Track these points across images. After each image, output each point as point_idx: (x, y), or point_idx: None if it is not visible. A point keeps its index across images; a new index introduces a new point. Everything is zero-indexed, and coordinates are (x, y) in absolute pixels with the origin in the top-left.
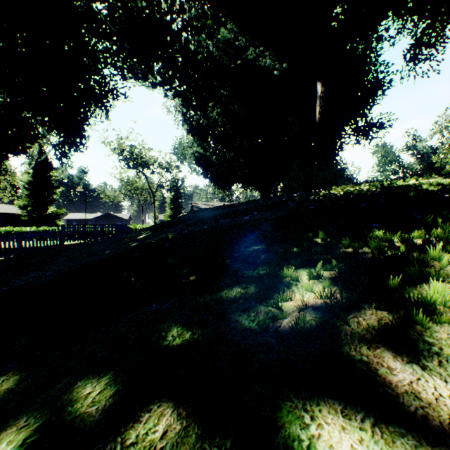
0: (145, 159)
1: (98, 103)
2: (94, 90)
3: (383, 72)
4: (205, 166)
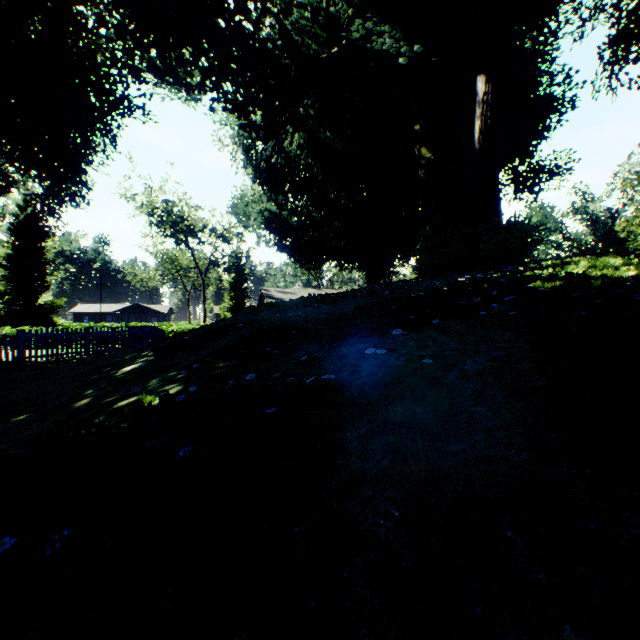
0: (190, 222)
1: (94, 120)
2: (88, 98)
3: (563, 83)
4: (280, 233)
